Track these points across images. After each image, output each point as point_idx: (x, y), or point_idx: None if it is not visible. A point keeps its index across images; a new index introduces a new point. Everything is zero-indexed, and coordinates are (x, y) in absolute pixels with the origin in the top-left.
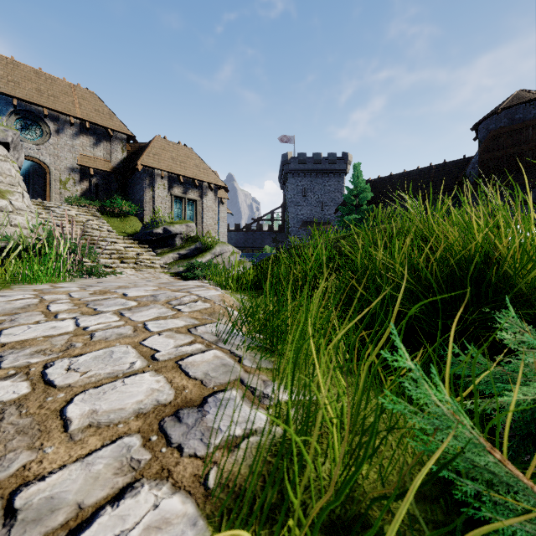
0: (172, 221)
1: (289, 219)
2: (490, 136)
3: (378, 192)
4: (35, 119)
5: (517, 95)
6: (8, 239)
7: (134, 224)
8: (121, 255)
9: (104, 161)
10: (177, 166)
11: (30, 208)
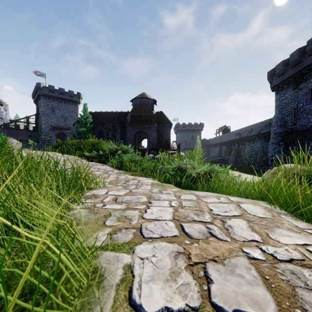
0: None
1: (42, 124)
2: (134, 107)
3: (95, 118)
4: None
5: (143, 94)
6: None
7: None
8: None
9: None
10: None
11: None
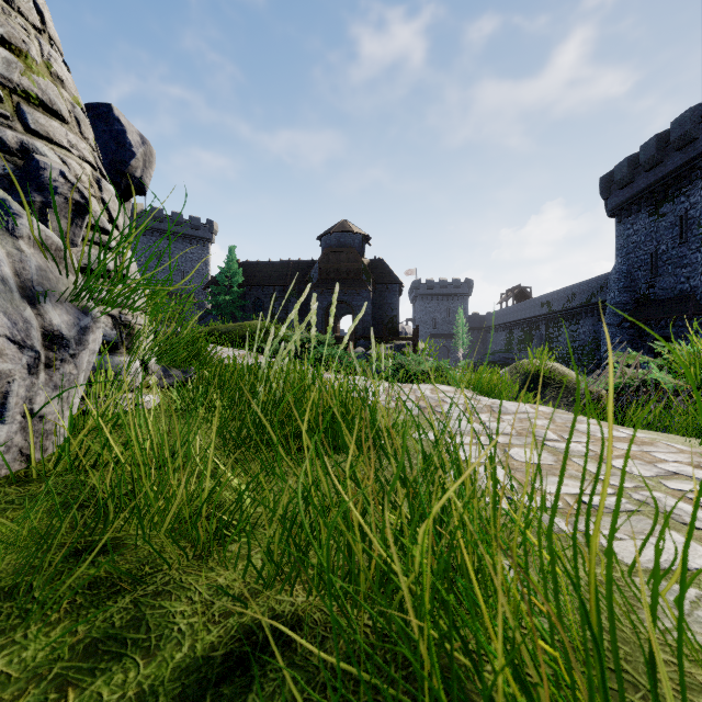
0: None
1: None
2: (325, 252)
3: (247, 275)
4: None
5: (343, 223)
6: None
7: None
8: None
9: None
10: None
11: None
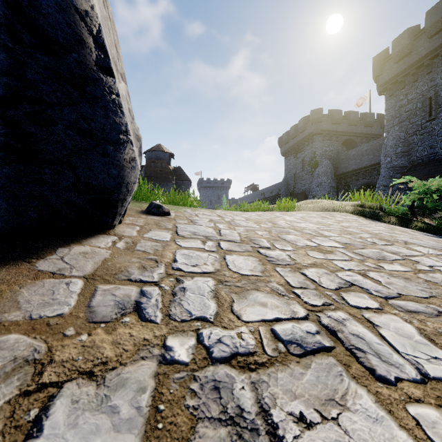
0: None
1: None
2: (148, 162)
3: None
4: None
5: (159, 146)
6: None
7: None
8: None
9: None
10: None
11: None
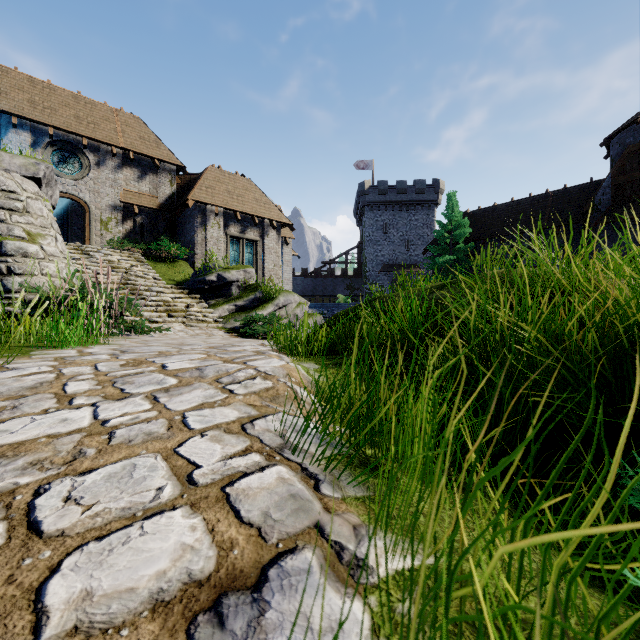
0: (227, 266)
1: (367, 262)
2: (627, 153)
3: (478, 226)
4: (73, 150)
5: None
6: (38, 290)
7: (184, 269)
8: (168, 307)
9: (150, 196)
10: (234, 200)
11: (64, 254)
